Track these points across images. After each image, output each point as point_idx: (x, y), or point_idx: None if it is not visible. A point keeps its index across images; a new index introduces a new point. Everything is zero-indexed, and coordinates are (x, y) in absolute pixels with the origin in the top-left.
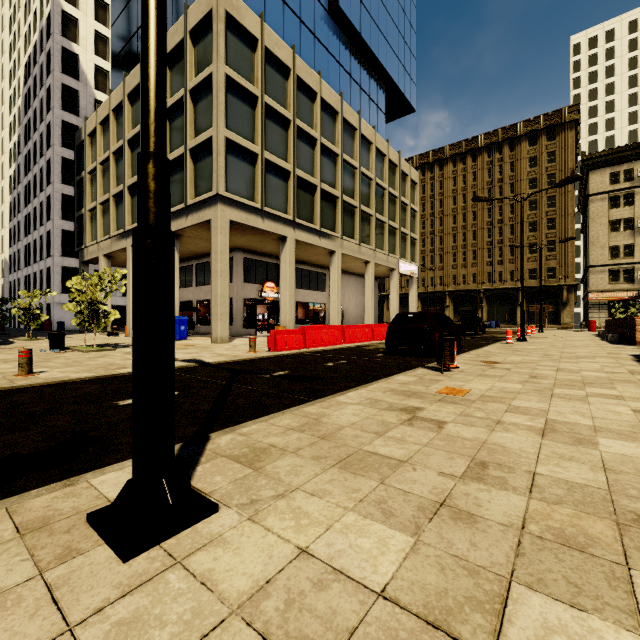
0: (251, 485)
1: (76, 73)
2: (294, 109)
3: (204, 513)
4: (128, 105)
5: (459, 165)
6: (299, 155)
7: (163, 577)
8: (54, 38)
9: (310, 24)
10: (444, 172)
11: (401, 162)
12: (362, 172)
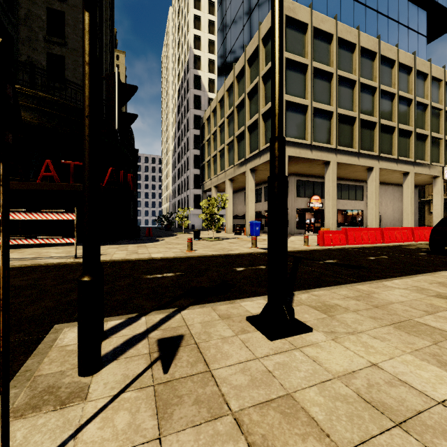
0: (328, 323)
1: (200, 86)
2: (336, 64)
3: (305, 330)
4: (226, 97)
5: None
6: (340, 97)
7: (292, 352)
8: (190, 71)
9: None
10: None
11: (446, 75)
12: (400, 96)
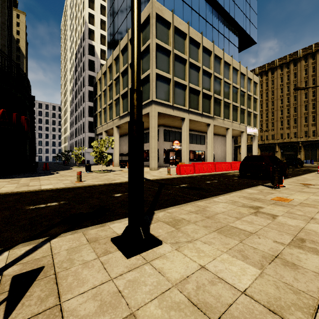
0: (175, 235)
1: (93, 54)
2: (188, 54)
3: (156, 244)
4: (114, 64)
5: (285, 69)
6: (191, 76)
7: (143, 267)
8: (85, 40)
9: (196, 9)
10: (275, 75)
11: (247, 73)
12: (225, 81)
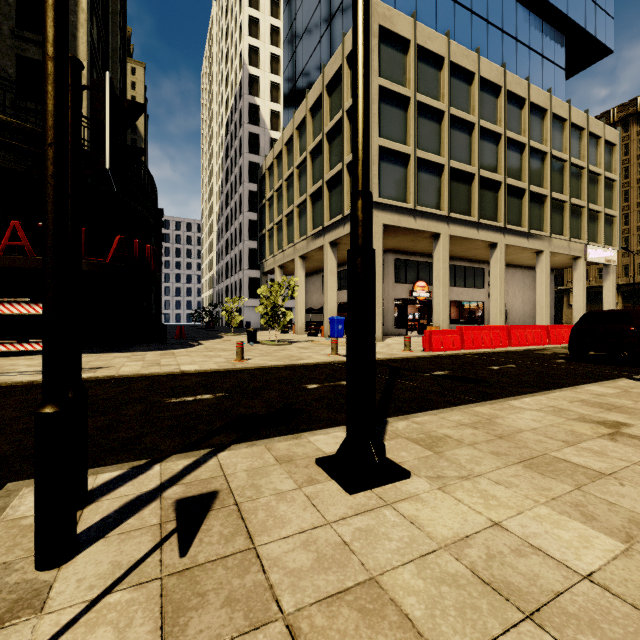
0: (434, 464)
1: (258, 121)
2: (448, 98)
3: (400, 475)
4: (296, 137)
5: None
6: (453, 145)
7: (380, 511)
8: (244, 98)
9: (466, 1)
10: None
11: (589, 123)
12: (532, 147)
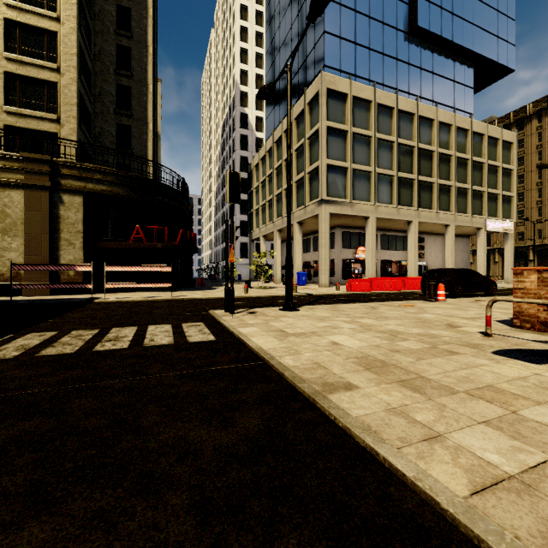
0: (308, 310)
1: (246, 125)
2: (374, 128)
3: (297, 310)
4: (275, 148)
5: None
6: (379, 157)
7: (290, 313)
8: (236, 109)
9: (392, 52)
10: None
11: (489, 129)
12: (440, 152)
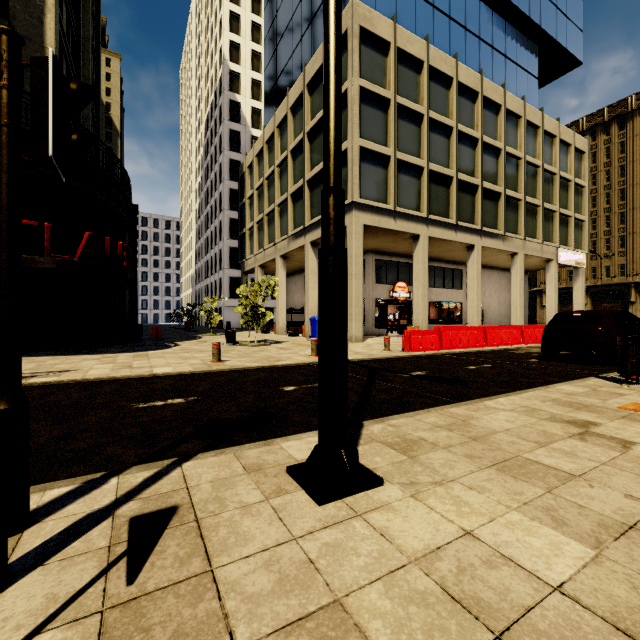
0: (408, 469)
1: (238, 118)
2: (427, 102)
3: (373, 483)
4: (277, 136)
5: None
6: (432, 148)
7: (350, 522)
8: (224, 94)
9: (444, 7)
10: (627, 130)
11: (561, 130)
12: (507, 152)
